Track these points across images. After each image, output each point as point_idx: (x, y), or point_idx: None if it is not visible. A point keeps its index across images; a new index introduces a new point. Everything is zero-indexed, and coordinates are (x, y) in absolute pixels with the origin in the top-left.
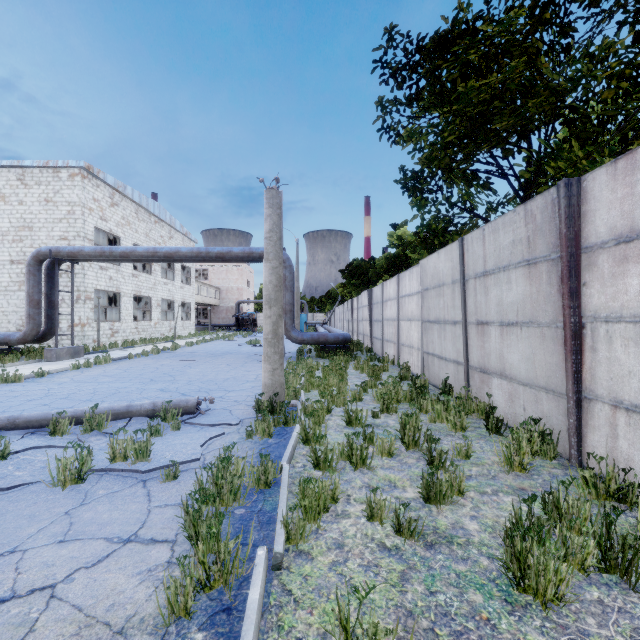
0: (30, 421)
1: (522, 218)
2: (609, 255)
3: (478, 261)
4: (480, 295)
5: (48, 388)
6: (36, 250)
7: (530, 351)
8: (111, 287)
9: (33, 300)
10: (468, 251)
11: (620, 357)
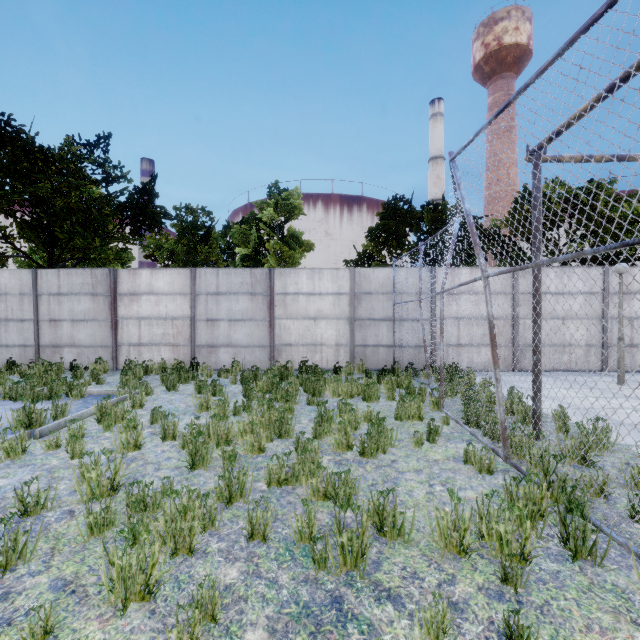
0: None
1: (90, 275)
2: (128, 298)
3: (53, 286)
4: (55, 305)
5: None
6: None
7: (93, 332)
8: None
9: None
10: (43, 279)
11: (132, 330)
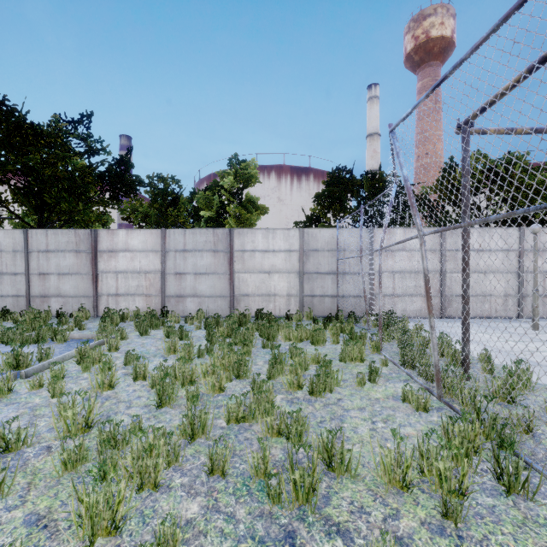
0: None
1: (74, 234)
2: (107, 255)
3: (42, 244)
4: (43, 261)
5: None
6: None
7: (77, 284)
8: None
9: None
10: (33, 238)
11: (110, 282)
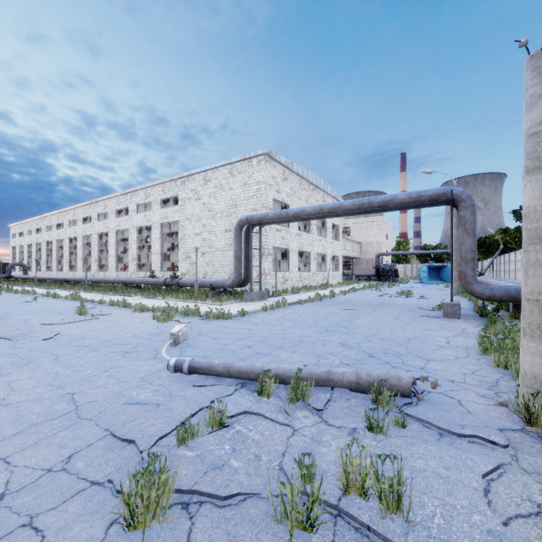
0: (240, 372)
1: None
2: None
3: None
4: None
5: (248, 328)
6: (239, 219)
7: None
8: (283, 245)
9: (237, 256)
10: None
11: None
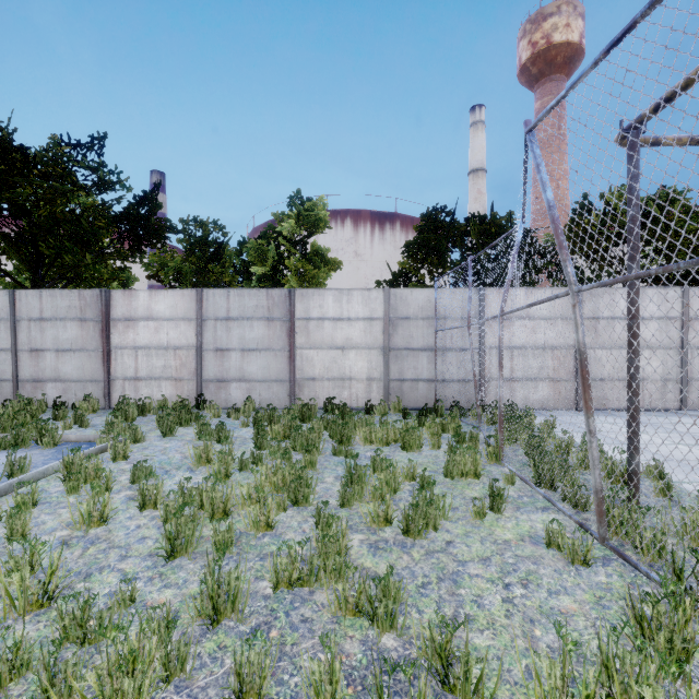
0: None
1: (77, 296)
2: (123, 324)
3: (34, 310)
4: (36, 332)
5: None
6: None
7: (81, 364)
8: None
9: None
10: (22, 301)
11: (127, 361)
